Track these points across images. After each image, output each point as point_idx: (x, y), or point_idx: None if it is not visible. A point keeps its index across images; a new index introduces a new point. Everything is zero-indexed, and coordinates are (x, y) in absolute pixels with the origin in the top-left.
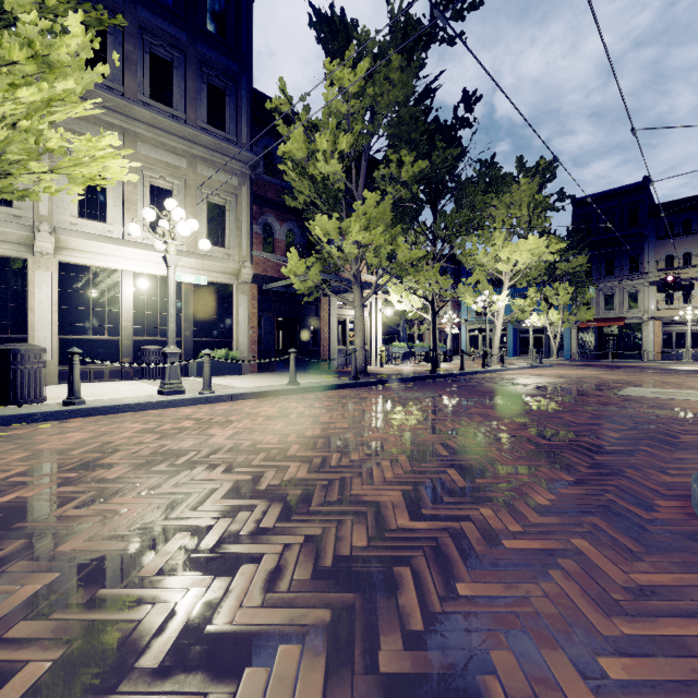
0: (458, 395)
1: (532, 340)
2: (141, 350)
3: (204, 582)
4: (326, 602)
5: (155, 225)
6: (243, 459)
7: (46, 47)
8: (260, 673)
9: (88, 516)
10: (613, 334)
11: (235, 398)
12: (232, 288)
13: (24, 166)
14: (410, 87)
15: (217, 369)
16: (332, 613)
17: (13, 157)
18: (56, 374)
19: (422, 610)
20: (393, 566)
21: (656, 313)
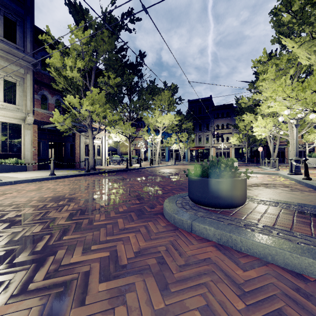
0: (130, 177)
1: (175, 154)
2: None
3: None
4: (6, 249)
5: None
6: (1, 209)
7: None
8: None
9: None
10: (201, 152)
11: (14, 183)
12: (21, 126)
13: None
14: (113, 45)
15: (10, 168)
16: (6, 252)
17: None
18: None
19: (45, 245)
20: (44, 235)
21: (214, 145)
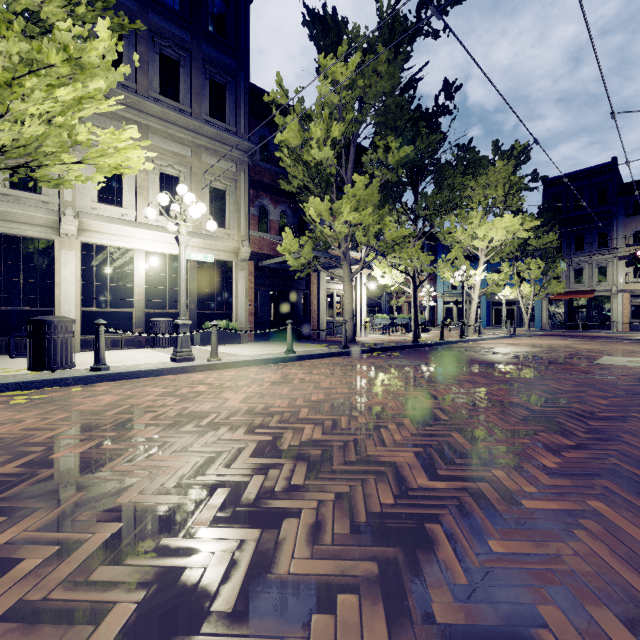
0: (443, 363)
1: (505, 312)
2: (152, 321)
3: (254, 534)
4: (370, 555)
5: (164, 208)
6: (260, 421)
7: (79, 51)
8: (326, 620)
9: (135, 471)
10: (582, 306)
11: (239, 365)
12: (232, 265)
13: (57, 157)
14: (396, 78)
15: (219, 338)
16: (377, 566)
17: (48, 150)
18: (78, 343)
19: (461, 565)
20: (423, 523)
21: (624, 286)
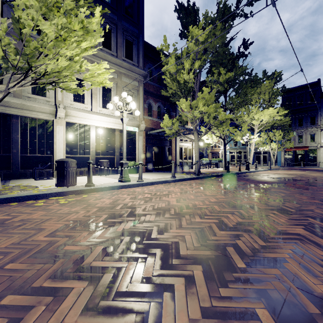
0: (254, 183)
1: (261, 157)
2: (100, 161)
3: (277, 271)
4: None
5: (104, 104)
6: (200, 212)
7: (88, 23)
8: None
9: (170, 238)
10: (302, 154)
11: (153, 184)
12: (136, 133)
13: (70, 78)
14: (224, 38)
15: (131, 170)
16: None
17: (65, 74)
18: None
19: None
20: None
21: None
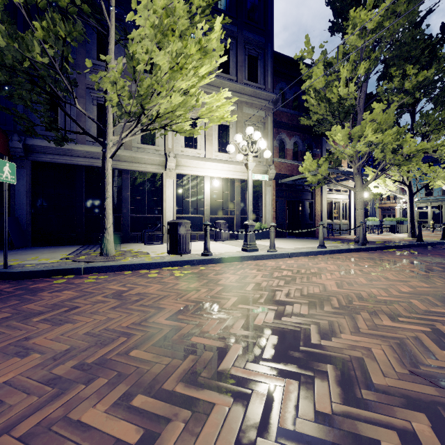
0: None
1: None
2: (215, 223)
3: None
4: None
5: (220, 147)
6: (387, 309)
7: (206, 41)
8: None
9: (344, 349)
10: None
11: (290, 256)
12: (262, 183)
13: (184, 117)
14: (415, 14)
15: (255, 235)
16: None
17: (178, 113)
18: None
19: None
20: None
21: None
